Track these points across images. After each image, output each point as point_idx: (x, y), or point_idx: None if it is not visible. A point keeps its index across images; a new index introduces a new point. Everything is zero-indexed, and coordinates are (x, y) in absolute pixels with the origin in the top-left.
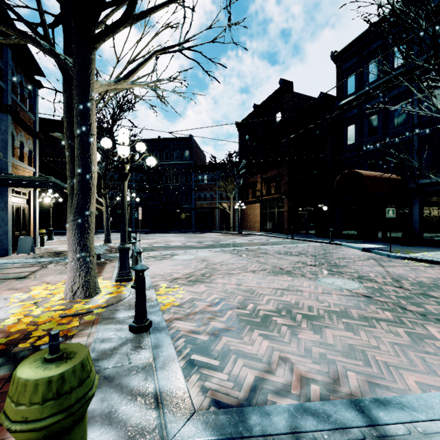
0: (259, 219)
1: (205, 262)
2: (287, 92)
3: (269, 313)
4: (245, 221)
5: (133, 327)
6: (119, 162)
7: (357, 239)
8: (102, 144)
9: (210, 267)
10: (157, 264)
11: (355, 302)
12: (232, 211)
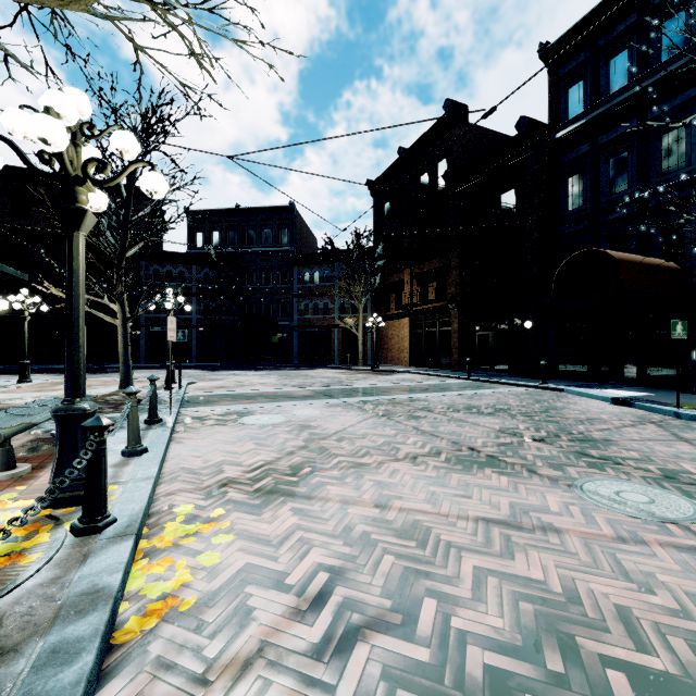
0: (408, 345)
1: (305, 433)
2: (457, 123)
3: (504, 665)
4: (384, 348)
5: None
6: (56, 177)
7: (589, 380)
8: (5, 125)
9: (314, 445)
10: (199, 437)
11: None
12: (361, 331)
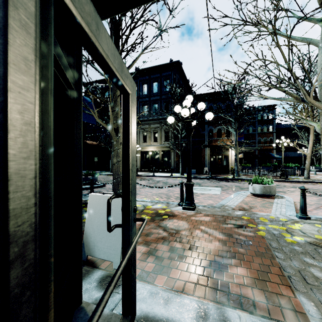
0: None
1: None
2: None
3: None
4: None
5: None
6: None
7: (93, 170)
8: None
9: None
10: None
11: None
12: None
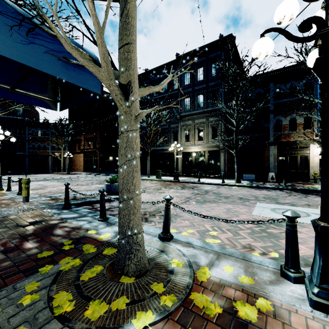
0: (83, 164)
1: (41, 185)
2: None
3: None
4: (73, 165)
5: (18, 194)
6: None
7: None
8: None
9: (44, 186)
10: None
11: (96, 188)
12: (62, 158)
